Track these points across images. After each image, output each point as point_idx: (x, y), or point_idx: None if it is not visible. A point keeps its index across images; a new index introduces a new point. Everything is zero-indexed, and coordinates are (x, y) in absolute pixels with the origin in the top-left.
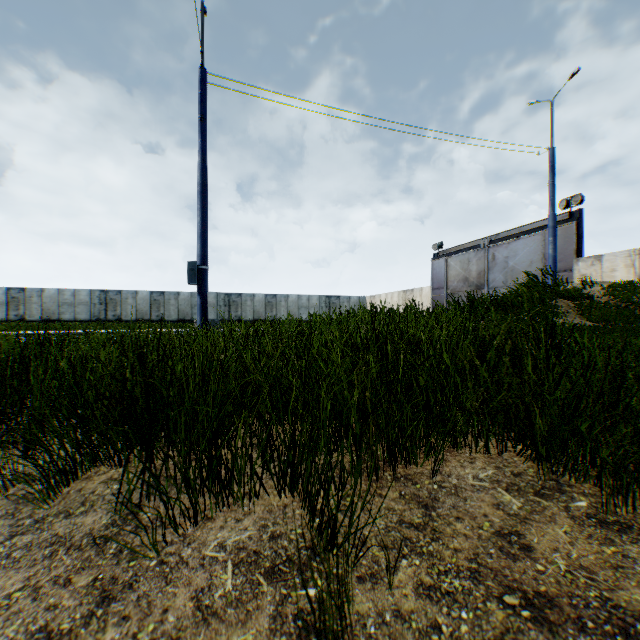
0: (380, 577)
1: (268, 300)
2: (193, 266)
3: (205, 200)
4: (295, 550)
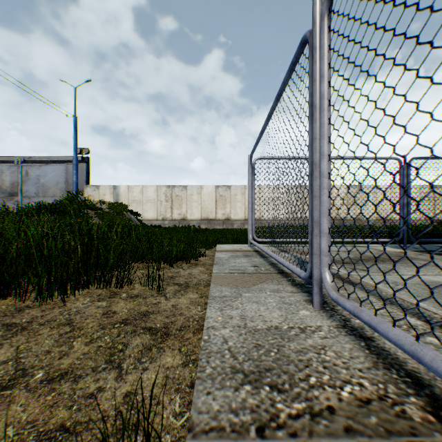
0: (134, 288)
1: None
2: None
3: None
4: (110, 293)
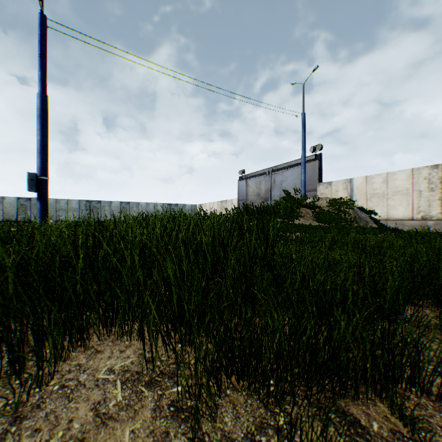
0: None
1: (123, 206)
2: (33, 176)
3: (45, 123)
4: None
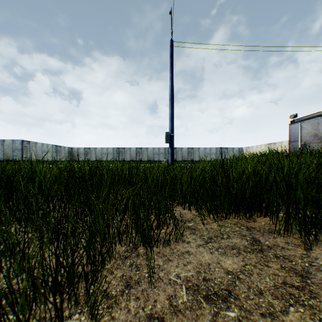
0: None
1: (189, 150)
2: (168, 134)
3: (173, 102)
4: None
